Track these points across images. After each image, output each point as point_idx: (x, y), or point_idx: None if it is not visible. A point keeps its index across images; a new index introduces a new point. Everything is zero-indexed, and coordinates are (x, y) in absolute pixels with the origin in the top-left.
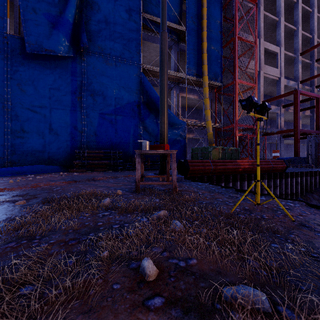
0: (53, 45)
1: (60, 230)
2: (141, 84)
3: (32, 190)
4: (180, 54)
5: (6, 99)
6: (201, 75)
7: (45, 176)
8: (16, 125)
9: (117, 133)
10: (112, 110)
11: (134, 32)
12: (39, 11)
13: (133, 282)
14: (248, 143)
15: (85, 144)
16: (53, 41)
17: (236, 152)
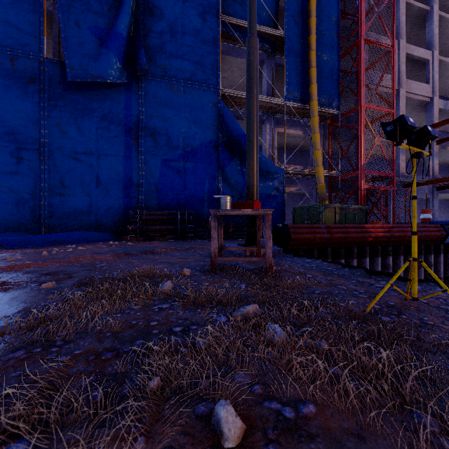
0: (101, 69)
1: (93, 332)
2: (220, 116)
3: (69, 266)
4: (275, 71)
5: (43, 144)
6: (307, 99)
7: (90, 247)
8: (55, 178)
9: (187, 187)
10: (179, 155)
11: (210, 44)
12: (84, 24)
13: (199, 448)
14: (381, 199)
15: (143, 203)
16: (101, 63)
17: (362, 212)
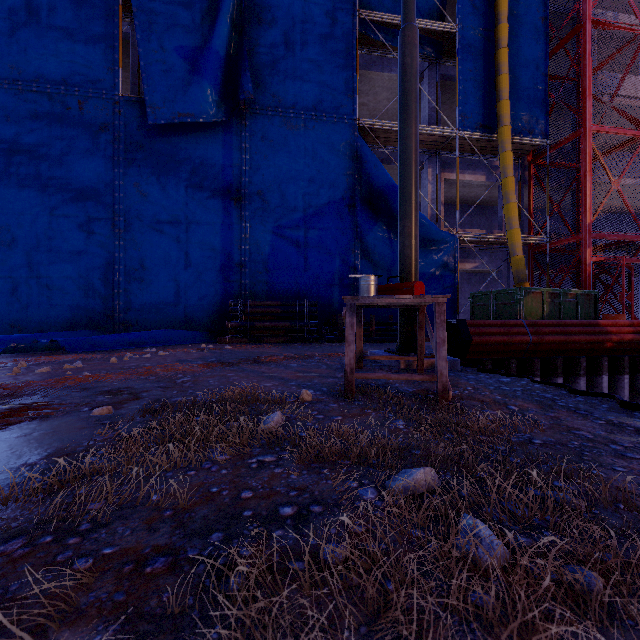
0: (191, 104)
1: (144, 507)
2: (357, 160)
3: (140, 380)
4: (442, 87)
5: (118, 213)
6: (493, 125)
7: (174, 351)
8: (133, 257)
9: (308, 266)
10: (298, 220)
11: (343, 55)
12: (169, 45)
13: None
14: (623, 279)
15: (247, 290)
16: (192, 96)
17: (588, 300)
